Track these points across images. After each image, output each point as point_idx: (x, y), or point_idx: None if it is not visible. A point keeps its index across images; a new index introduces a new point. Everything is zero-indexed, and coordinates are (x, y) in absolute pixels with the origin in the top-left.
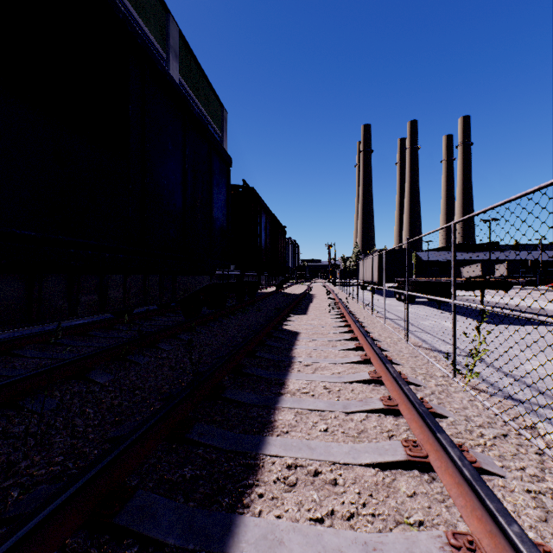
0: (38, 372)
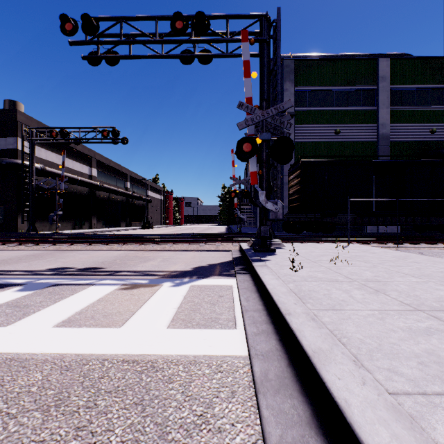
0: (385, 234)
